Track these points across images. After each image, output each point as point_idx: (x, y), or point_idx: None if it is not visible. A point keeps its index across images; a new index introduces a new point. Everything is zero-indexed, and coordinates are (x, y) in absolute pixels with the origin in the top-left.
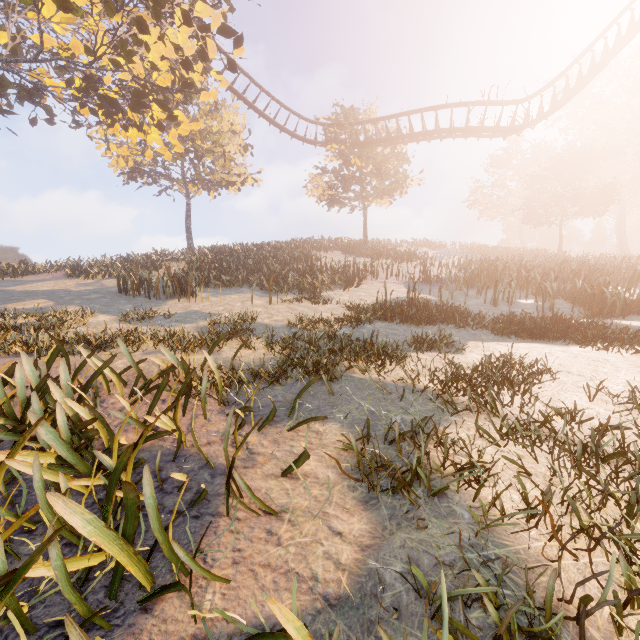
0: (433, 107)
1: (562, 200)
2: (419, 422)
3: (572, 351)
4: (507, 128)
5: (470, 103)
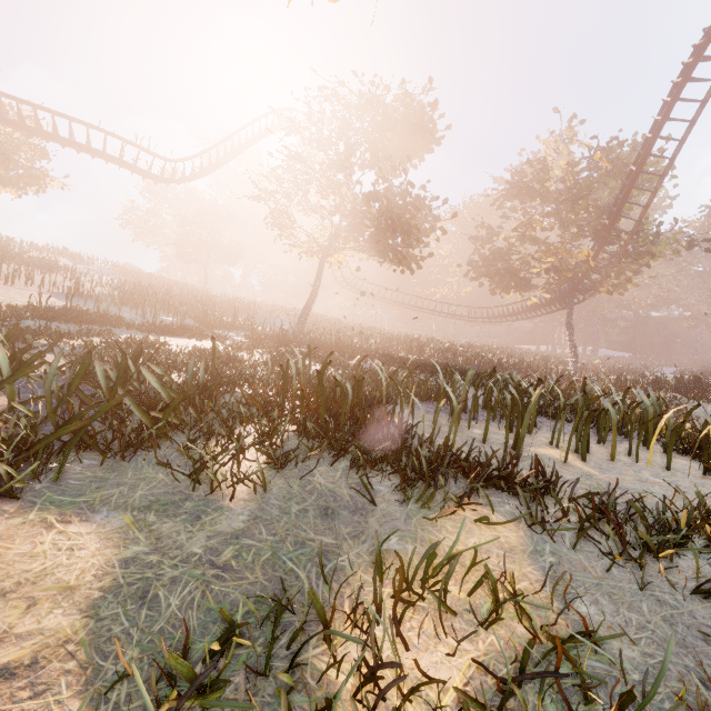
0: (84, 123)
1: (207, 246)
2: (99, 349)
3: (185, 341)
4: (158, 177)
5: (124, 140)
